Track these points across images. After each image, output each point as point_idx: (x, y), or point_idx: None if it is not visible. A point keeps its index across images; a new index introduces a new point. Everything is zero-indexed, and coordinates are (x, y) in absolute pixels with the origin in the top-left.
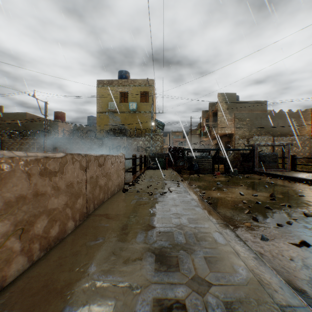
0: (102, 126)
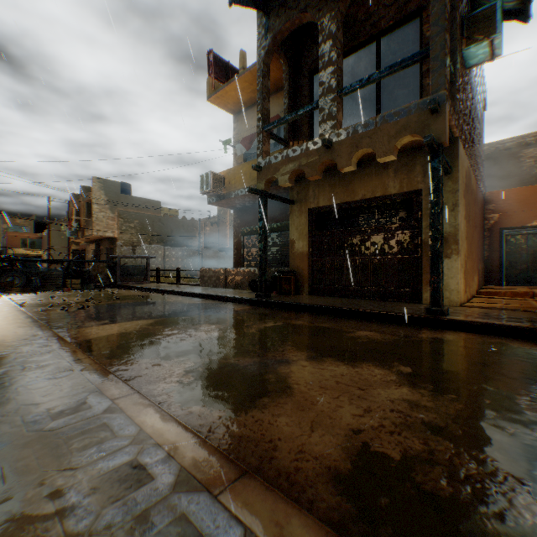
0: None
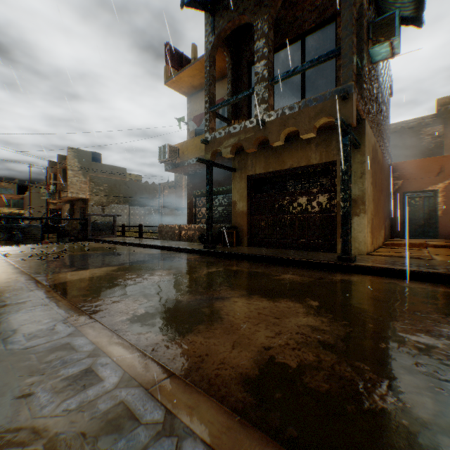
0: None
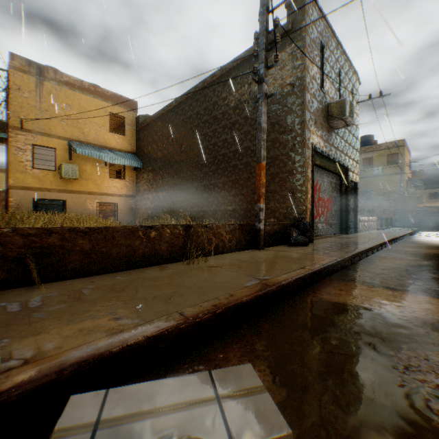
0: None
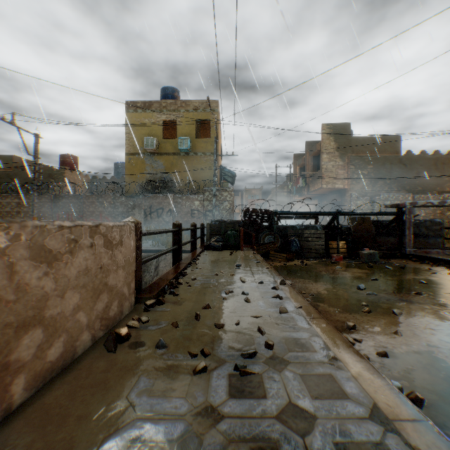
0: (134, 177)
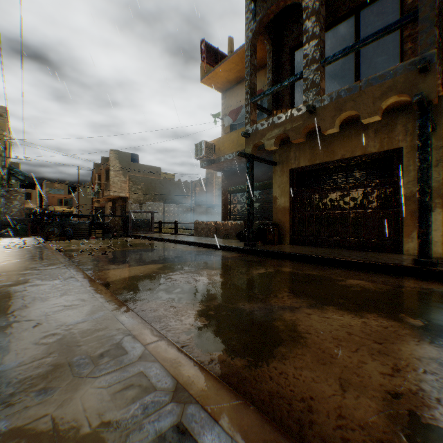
0: None
